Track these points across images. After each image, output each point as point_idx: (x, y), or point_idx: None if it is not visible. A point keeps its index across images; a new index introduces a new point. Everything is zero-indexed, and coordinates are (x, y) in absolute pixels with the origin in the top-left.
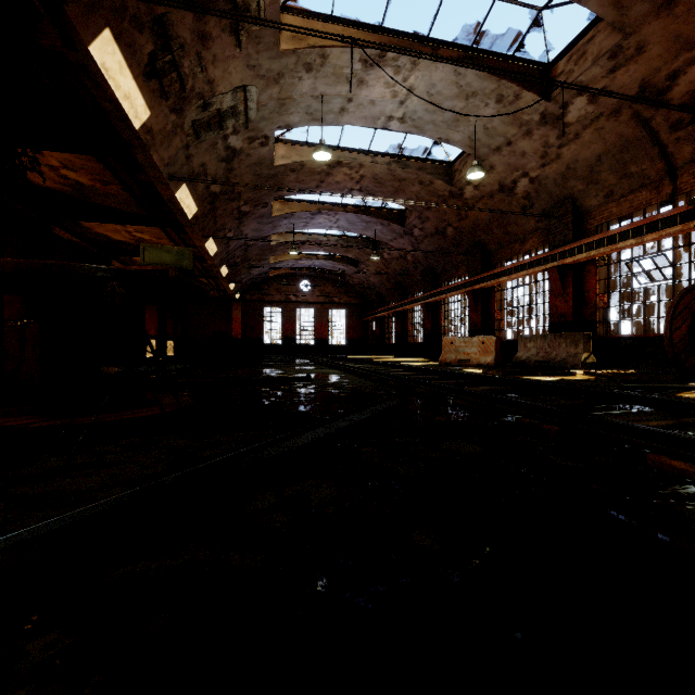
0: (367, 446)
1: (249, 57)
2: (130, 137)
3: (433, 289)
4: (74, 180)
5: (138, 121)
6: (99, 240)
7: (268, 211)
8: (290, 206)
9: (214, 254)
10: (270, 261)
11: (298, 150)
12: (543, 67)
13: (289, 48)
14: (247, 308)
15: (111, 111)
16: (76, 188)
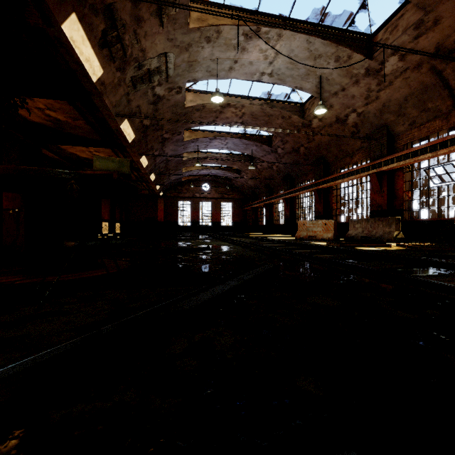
0: (253, 300)
1: (168, 33)
2: (90, 87)
3: (291, 188)
4: (54, 117)
5: (95, 76)
6: (71, 157)
7: (181, 137)
8: (196, 134)
9: (146, 166)
10: (183, 170)
11: (201, 96)
12: (367, 37)
13: (195, 26)
14: (167, 202)
15: (77, 70)
16: (56, 123)
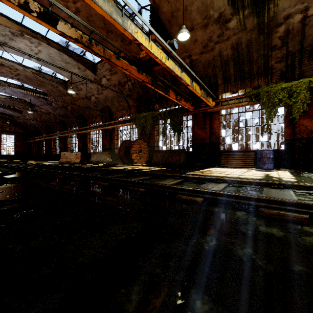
0: None
1: None
2: None
3: (64, 130)
4: None
5: None
6: None
7: None
8: None
9: None
10: None
11: None
12: (94, 63)
13: None
14: None
15: None
16: None
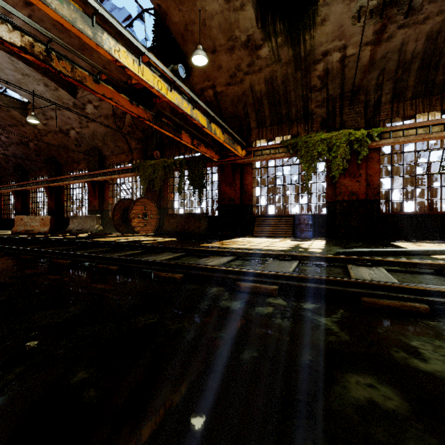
0: None
1: None
2: None
3: (23, 181)
4: None
5: None
6: None
7: None
8: None
9: None
10: None
11: None
12: None
13: None
14: None
15: None
16: None
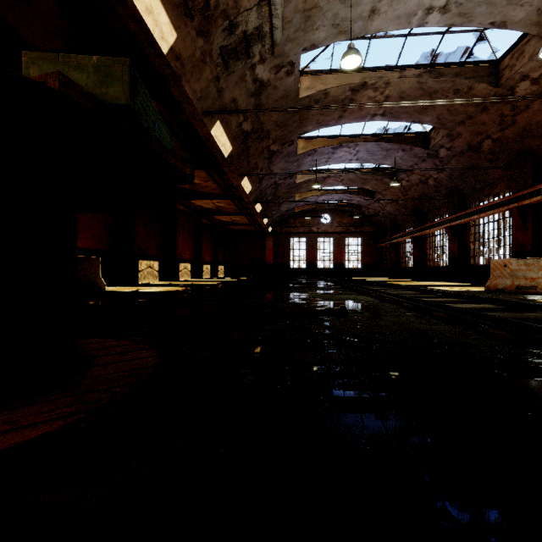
0: None
1: None
2: (162, 66)
3: (460, 211)
4: None
5: (165, 43)
6: None
7: (294, 149)
8: (313, 143)
9: (249, 192)
10: (296, 198)
11: (322, 79)
12: None
13: None
14: (277, 239)
15: (138, 33)
16: None
